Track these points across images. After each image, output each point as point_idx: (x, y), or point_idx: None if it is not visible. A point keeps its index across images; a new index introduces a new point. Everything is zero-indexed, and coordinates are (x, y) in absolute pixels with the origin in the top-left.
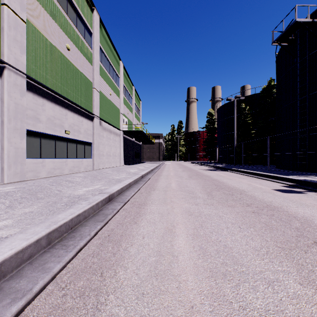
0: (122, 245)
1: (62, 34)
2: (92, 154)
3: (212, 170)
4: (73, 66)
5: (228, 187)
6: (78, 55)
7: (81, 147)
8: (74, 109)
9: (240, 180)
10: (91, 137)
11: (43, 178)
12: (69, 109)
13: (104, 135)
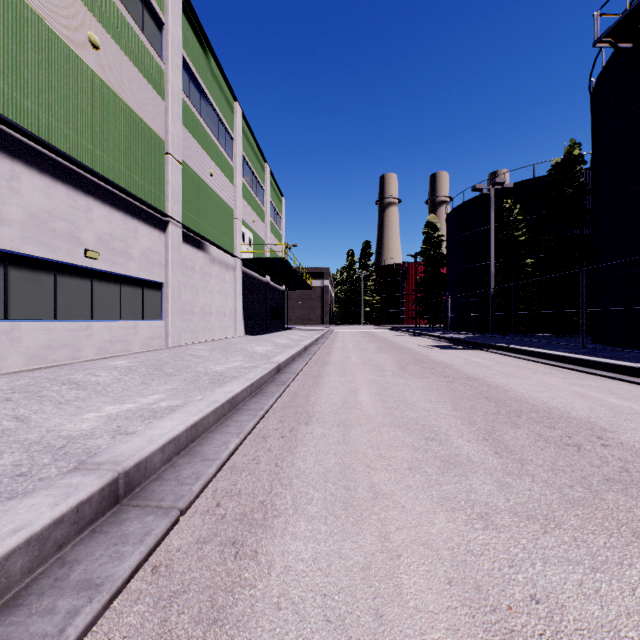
0: None
1: (76, 5)
2: (165, 311)
3: (446, 347)
4: (108, 91)
5: (534, 410)
6: (123, 67)
7: (134, 293)
8: (113, 198)
9: (542, 378)
10: (162, 271)
11: (11, 374)
12: (98, 198)
13: (195, 268)
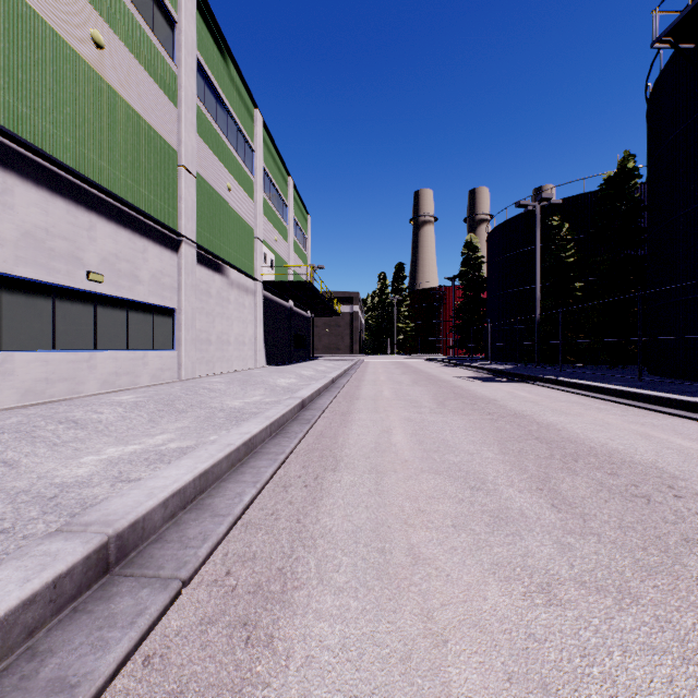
0: None
1: None
2: (177, 340)
3: (488, 379)
4: (114, 96)
5: (592, 453)
6: (130, 69)
7: (142, 320)
8: (119, 214)
9: (597, 415)
10: (174, 295)
11: (2, 411)
12: (102, 214)
13: (211, 292)
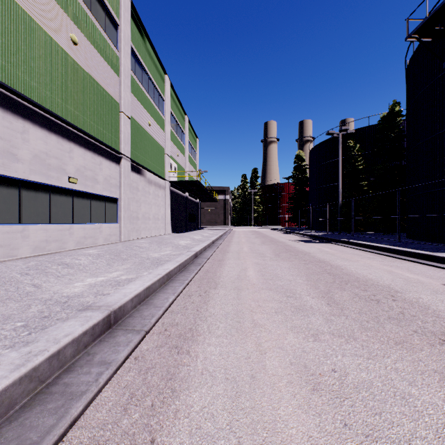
0: None
1: (63, 17)
2: (119, 217)
3: (307, 241)
4: (83, 72)
5: (357, 280)
6: (92, 56)
7: (99, 205)
8: (86, 142)
9: (367, 261)
10: (117, 190)
11: (23, 258)
12: (76, 143)
13: (139, 188)
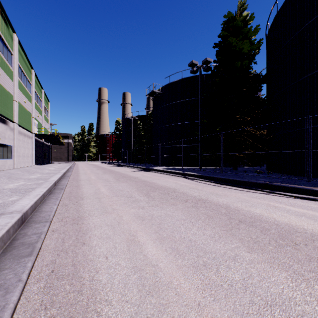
0: (79, 178)
1: None
2: (13, 155)
3: (114, 166)
4: (1, 87)
5: (114, 171)
6: (4, 77)
7: (5, 149)
8: (2, 120)
9: (124, 169)
10: (12, 141)
11: None
12: None
13: (20, 139)
